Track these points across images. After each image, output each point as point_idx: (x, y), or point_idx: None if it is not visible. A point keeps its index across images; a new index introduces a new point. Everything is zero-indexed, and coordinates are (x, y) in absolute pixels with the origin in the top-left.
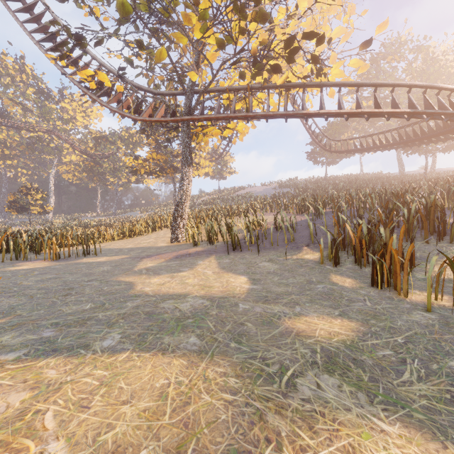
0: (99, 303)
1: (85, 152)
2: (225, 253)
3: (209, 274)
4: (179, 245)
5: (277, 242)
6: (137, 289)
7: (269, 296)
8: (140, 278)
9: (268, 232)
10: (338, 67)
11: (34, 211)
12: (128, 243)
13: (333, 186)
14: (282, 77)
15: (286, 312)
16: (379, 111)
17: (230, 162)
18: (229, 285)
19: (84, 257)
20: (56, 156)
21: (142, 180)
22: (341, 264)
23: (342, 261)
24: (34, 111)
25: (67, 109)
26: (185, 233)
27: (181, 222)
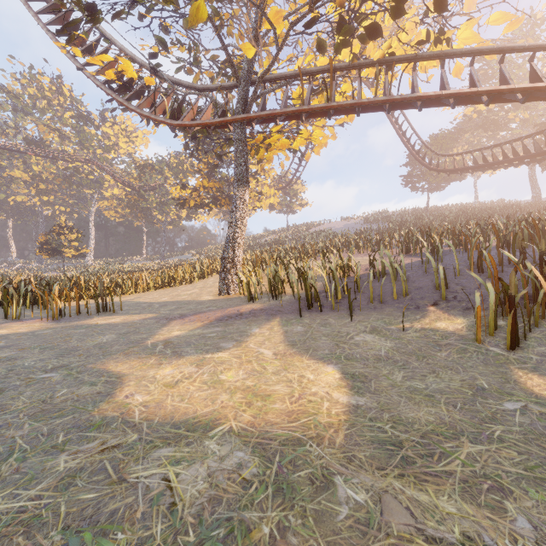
0: (0, 451)
1: (127, 184)
2: (295, 314)
3: (267, 359)
4: (229, 298)
5: (381, 298)
6: (118, 397)
7: (404, 440)
8: (143, 364)
9: (361, 280)
10: (470, 27)
11: (68, 254)
12: (164, 295)
13: (440, 219)
14: (382, 47)
15: (497, 545)
16: (545, 84)
17: (302, 191)
18: (305, 392)
19: (97, 314)
20: (96, 190)
21: (195, 216)
22: (520, 343)
23: (520, 337)
24: (72, 138)
25: (108, 134)
26: (238, 281)
27: (232, 266)
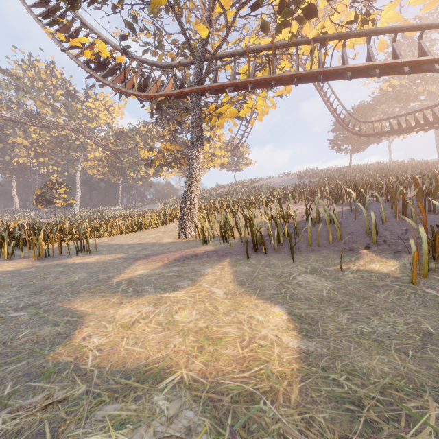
0: None
1: (106, 148)
2: (243, 255)
3: (219, 298)
4: (186, 241)
5: (318, 242)
6: (75, 339)
7: (363, 396)
8: (105, 303)
9: (298, 226)
10: (392, 8)
11: (58, 204)
12: (133, 238)
13: (362, 175)
14: (316, 27)
15: None
16: None
17: (247, 153)
18: (255, 335)
19: (76, 254)
20: (82, 153)
21: (160, 174)
22: None
23: None
24: (62, 111)
25: (91, 108)
26: (194, 226)
27: (189, 213)
